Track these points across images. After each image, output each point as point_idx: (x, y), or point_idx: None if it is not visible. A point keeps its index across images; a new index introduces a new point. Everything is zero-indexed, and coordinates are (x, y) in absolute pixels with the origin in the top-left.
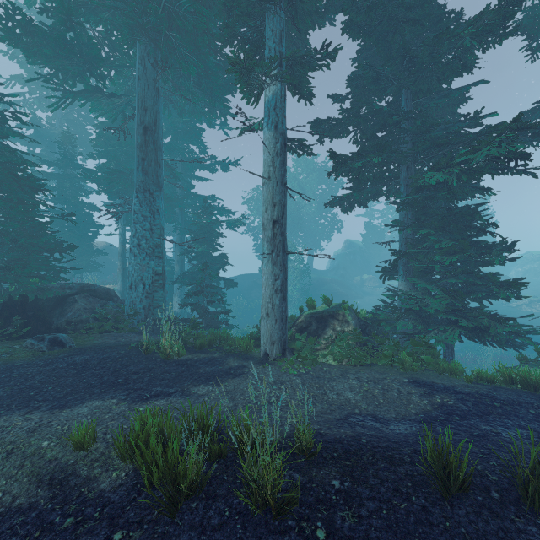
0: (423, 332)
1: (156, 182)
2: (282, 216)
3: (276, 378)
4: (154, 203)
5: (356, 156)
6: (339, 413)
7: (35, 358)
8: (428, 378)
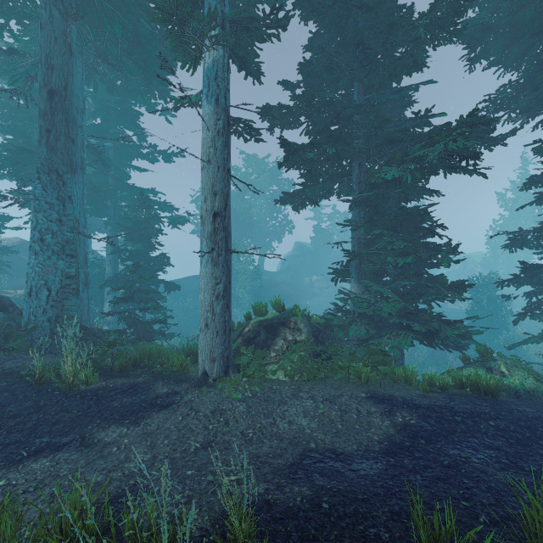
0: (375, 337)
1: (67, 162)
2: (224, 208)
3: (215, 406)
4: (65, 188)
5: (309, 146)
6: (292, 453)
7: None
8: (385, 390)
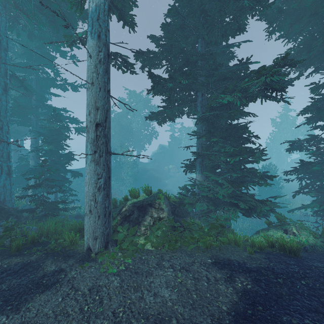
0: (212, 210)
1: None
2: (105, 120)
3: (93, 282)
4: None
5: (169, 79)
6: None
7: None
8: (223, 254)
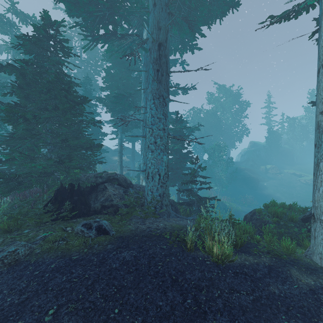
0: None
1: (167, 90)
2: None
3: None
4: (166, 107)
5: None
6: None
7: (87, 249)
8: None
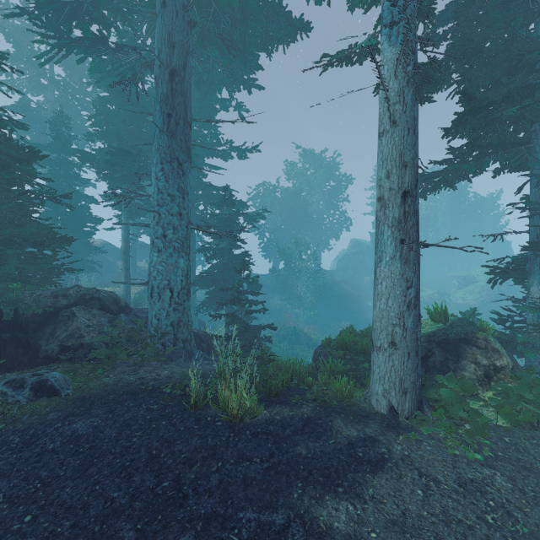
0: None
1: (186, 149)
2: (415, 184)
3: (454, 472)
4: (184, 178)
5: (499, 101)
6: None
7: (6, 424)
8: None
